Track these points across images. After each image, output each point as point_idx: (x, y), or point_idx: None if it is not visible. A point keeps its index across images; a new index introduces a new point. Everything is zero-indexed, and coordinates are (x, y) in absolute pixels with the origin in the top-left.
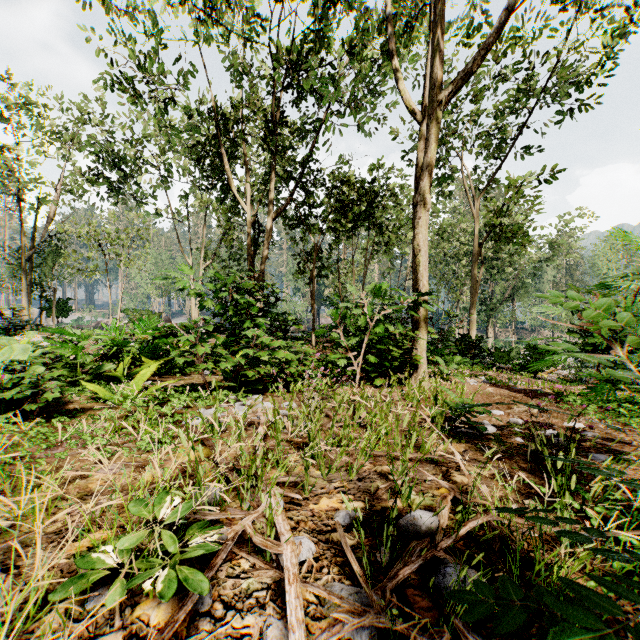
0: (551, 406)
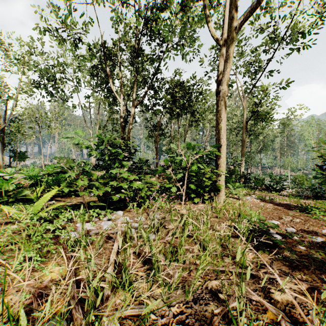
0: (303, 216)
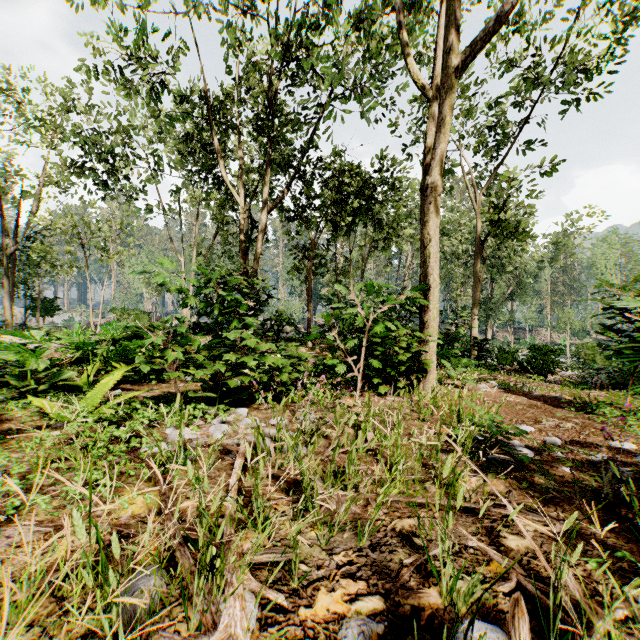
0: (582, 418)
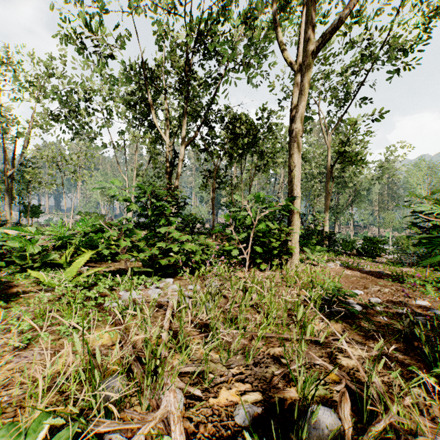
0: (396, 285)
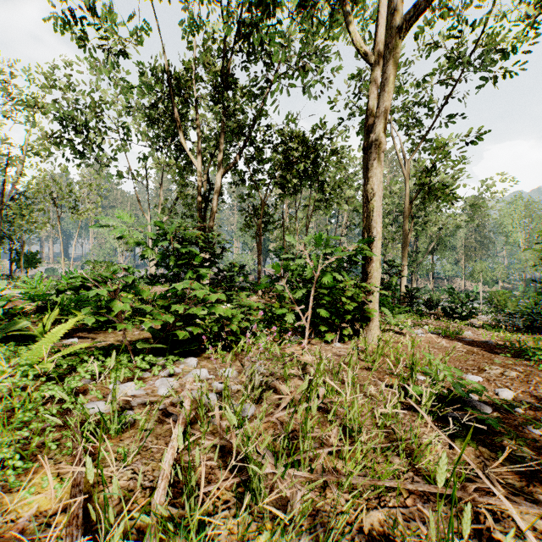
0: (520, 365)
